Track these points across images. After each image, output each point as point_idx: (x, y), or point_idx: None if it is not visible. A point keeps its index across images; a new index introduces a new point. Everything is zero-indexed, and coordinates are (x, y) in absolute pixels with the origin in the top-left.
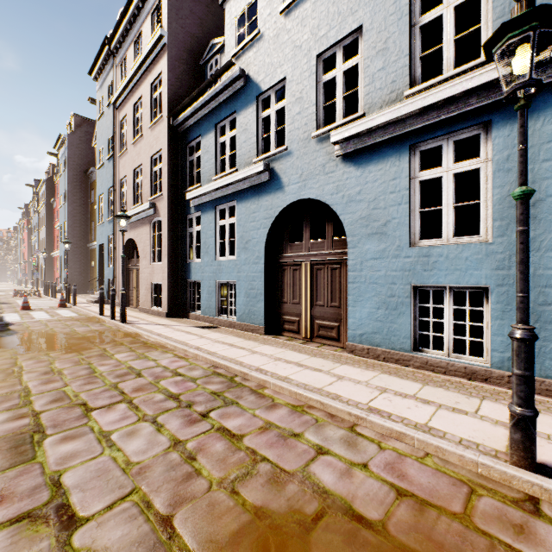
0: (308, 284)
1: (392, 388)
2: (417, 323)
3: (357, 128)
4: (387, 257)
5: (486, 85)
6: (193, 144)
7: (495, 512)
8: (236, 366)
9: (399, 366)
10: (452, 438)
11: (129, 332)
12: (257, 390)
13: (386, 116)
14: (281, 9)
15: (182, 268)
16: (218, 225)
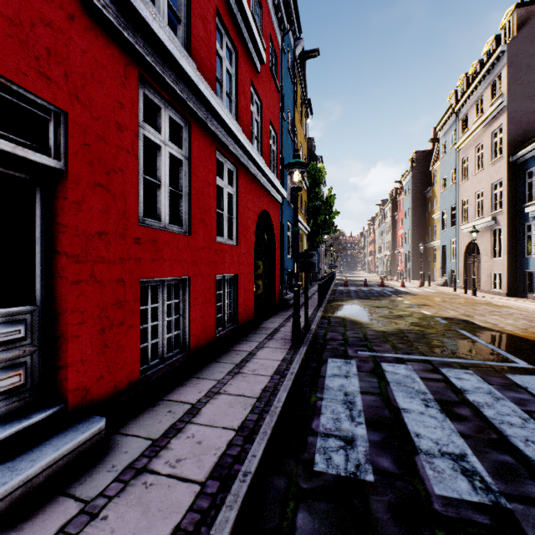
0: None
1: None
2: None
3: None
4: None
5: None
6: (531, 170)
7: None
8: None
9: None
10: None
11: (481, 300)
12: None
13: None
14: None
15: (520, 262)
16: None
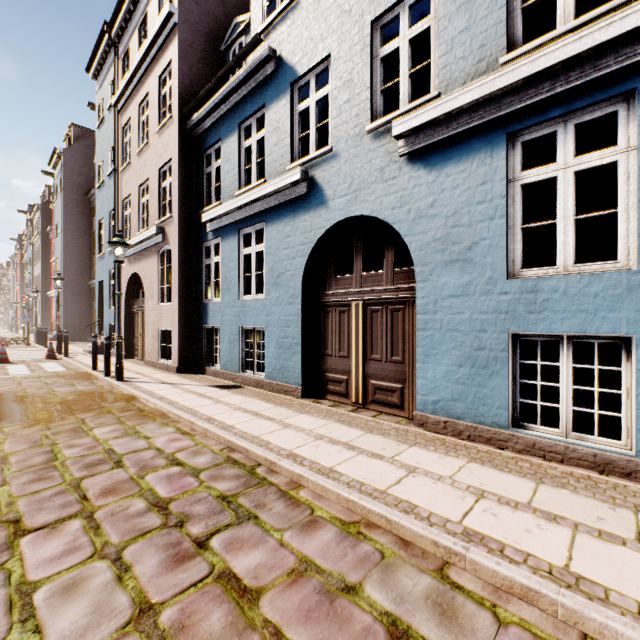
0: (360, 331)
1: (492, 490)
2: (517, 387)
3: (430, 112)
4: (473, 294)
5: (631, 35)
6: (211, 151)
7: None
8: (260, 451)
9: (492, 448)
10: (623, 603)
11: (124, 394)
12: (288, 491)
13: (474, 92)
14: None
15: (197, 310)
16: (242, 254)
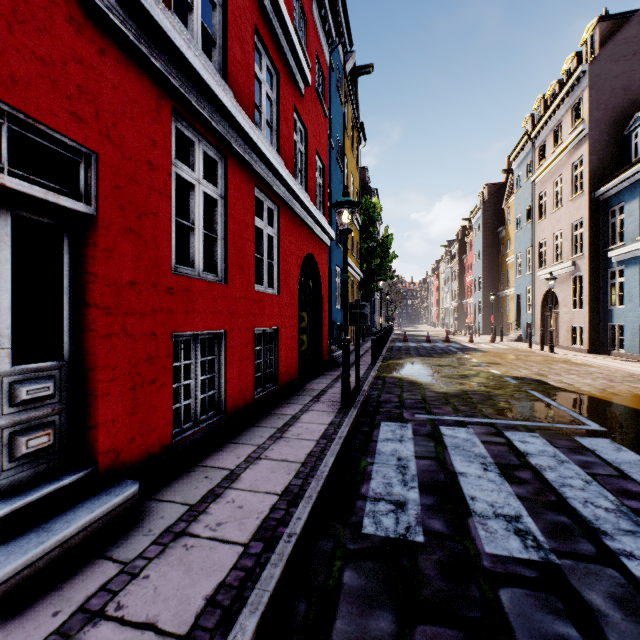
0: None
1: None
2: None
3: None
4: None
5: None
6: (615, 209)
7: None
8: None
9: None
10: None
11: (558, 358)
12: None
13: None
14: None
15: (603, 314)
16: None
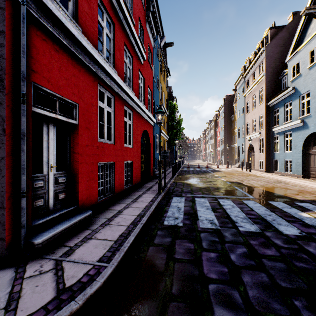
0: None
1: None
2: None
3: None
4: None
5: None
6: (275, 110)
7: (315, 192)
8: (282, 180)
9: None
10: None
11: (252, 174)
12: (286, 183)
13: None
14: (307, 68)
15: (271, 155)
16: (285, 140)
